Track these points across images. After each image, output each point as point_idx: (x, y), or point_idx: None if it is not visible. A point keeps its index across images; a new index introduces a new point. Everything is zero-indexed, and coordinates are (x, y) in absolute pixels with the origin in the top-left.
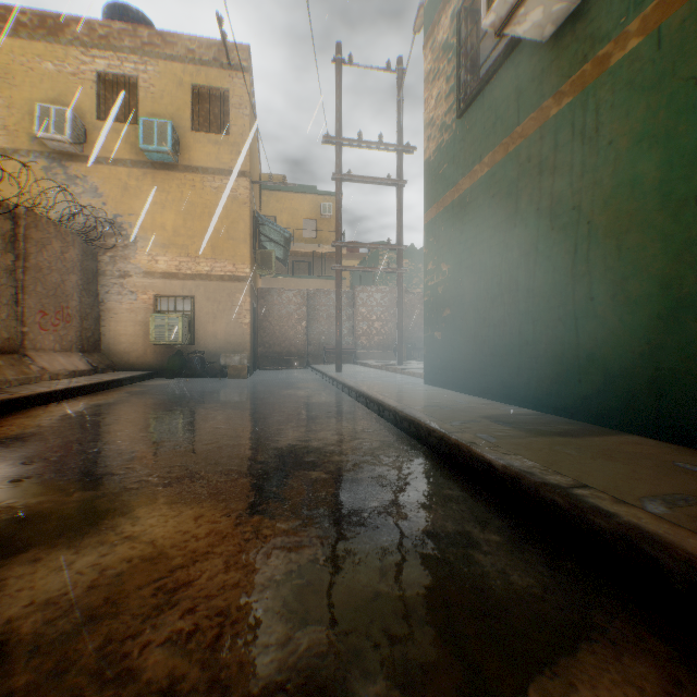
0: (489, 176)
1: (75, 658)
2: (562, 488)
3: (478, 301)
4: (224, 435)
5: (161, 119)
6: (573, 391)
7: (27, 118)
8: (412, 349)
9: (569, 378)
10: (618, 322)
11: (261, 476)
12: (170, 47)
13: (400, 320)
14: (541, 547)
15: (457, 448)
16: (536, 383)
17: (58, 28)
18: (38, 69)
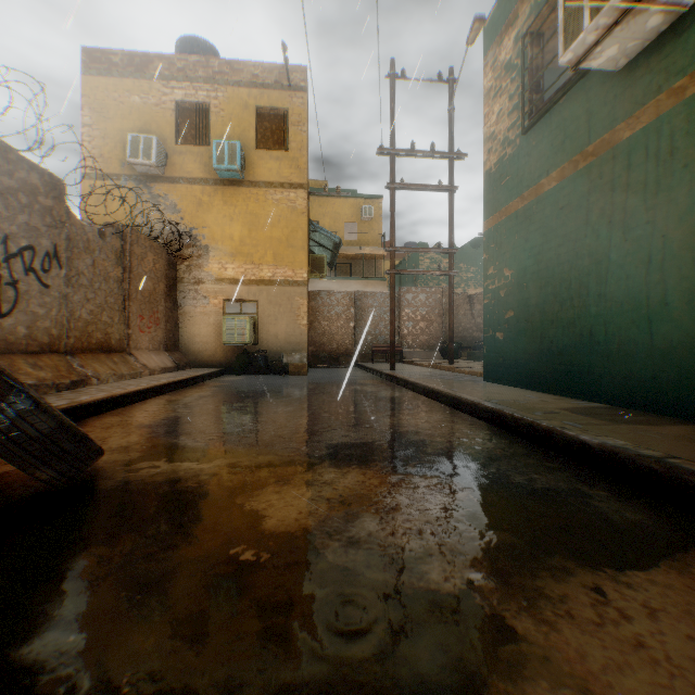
0: (557, 190)
1: (357, 537)
2: (655, 458)
3: (545, 304)
4: (331, 420)
5: (229, 139)
6: (646, 387)
7: (118, 146)
8: (458, 348)
9: (641, 375)
10: (692, 325)
11: (388, 450)
12: (237, 74)
13: (451, 321)
14: (641, 500)
15: (548, 432)
16: (607, 380)
17: (143, 65)
18: (127, 102)
